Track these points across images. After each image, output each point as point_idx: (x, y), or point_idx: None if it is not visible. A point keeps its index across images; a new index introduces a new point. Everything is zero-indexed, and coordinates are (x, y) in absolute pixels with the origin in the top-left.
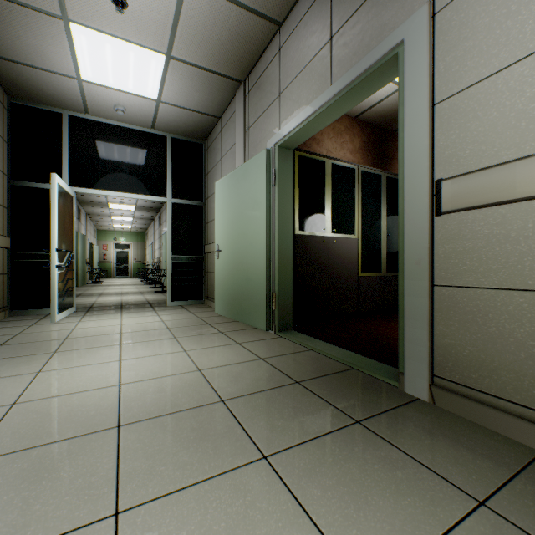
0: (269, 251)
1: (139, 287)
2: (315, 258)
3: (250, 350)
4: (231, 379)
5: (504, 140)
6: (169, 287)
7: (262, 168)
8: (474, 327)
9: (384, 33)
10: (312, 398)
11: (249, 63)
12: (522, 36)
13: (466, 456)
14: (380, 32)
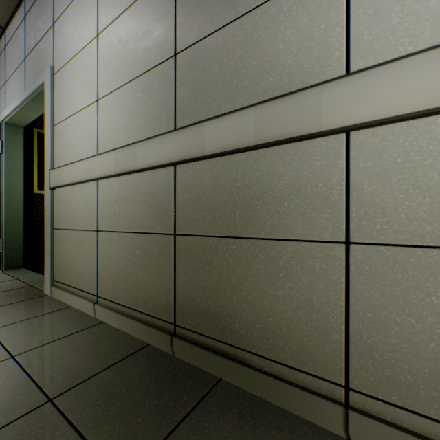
0: None
1: None
2: None
3: None
4: None
5: (68, 154)
6: None
7: None
8: (63, 250)
9: (42, 72)
10: None
11: None
12: (71, 105)
13: (21, 315)
14: (41, 70)
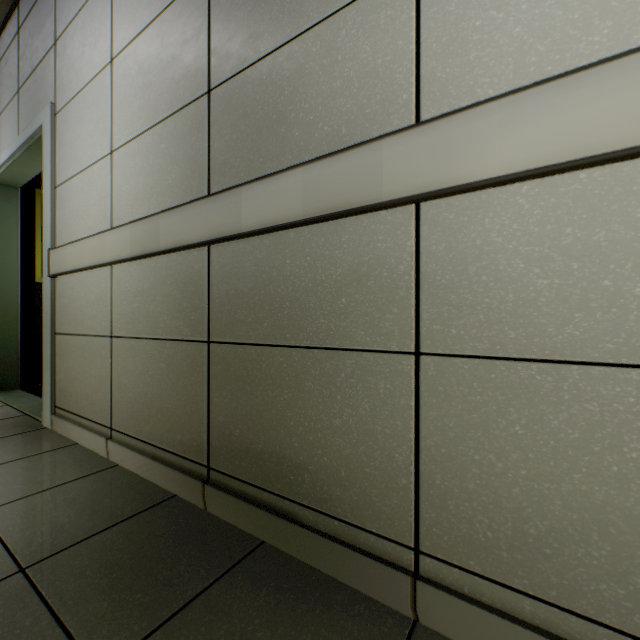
0: None
1: None
2: None
3: None
4: None
5: (74, 228)
6: None
7: None
8: (67, 364)
9: (40, 110)
10: None
11: None
12: (78, 158)
13: (4, 455)
14: (39, 108)
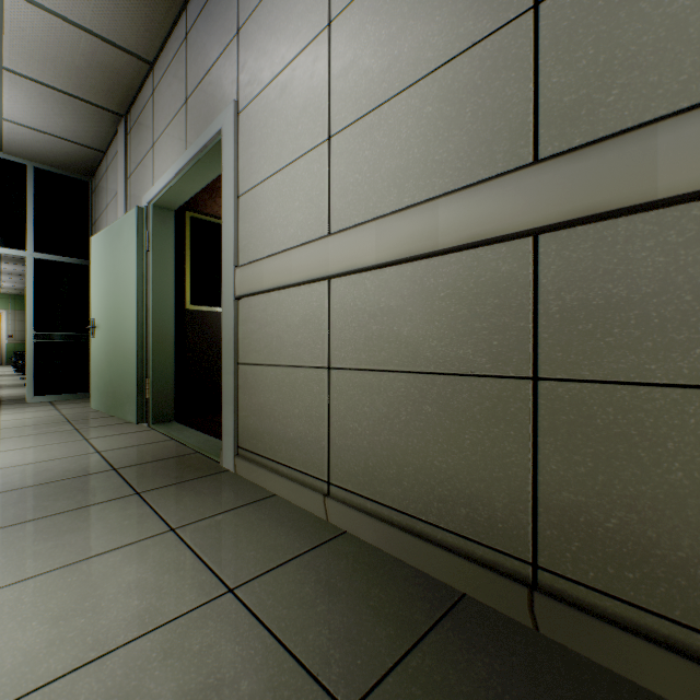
0: (143, 328)
1: (3, 378)
2: (216, 338)
3: (93, 445)
4: (34, 473)
5: (266, 240)
6: (30, 376)
7: (134, 229)
8: (255, 399)
9: (216, 115)
10: (114, 480)
11: (126, 97)
12: (273, 156)
13: (206, 504)
14: (214, 112)
